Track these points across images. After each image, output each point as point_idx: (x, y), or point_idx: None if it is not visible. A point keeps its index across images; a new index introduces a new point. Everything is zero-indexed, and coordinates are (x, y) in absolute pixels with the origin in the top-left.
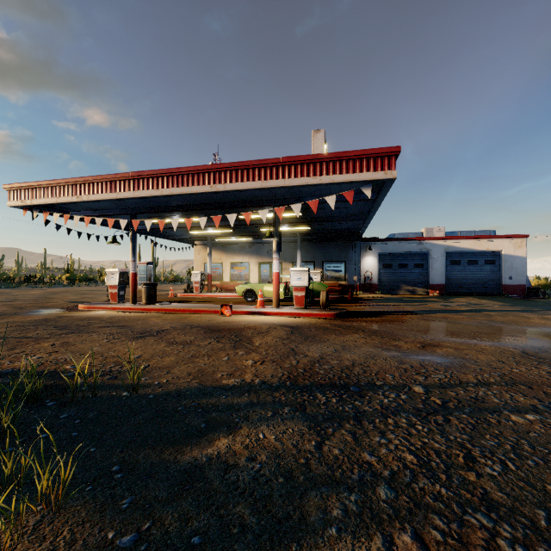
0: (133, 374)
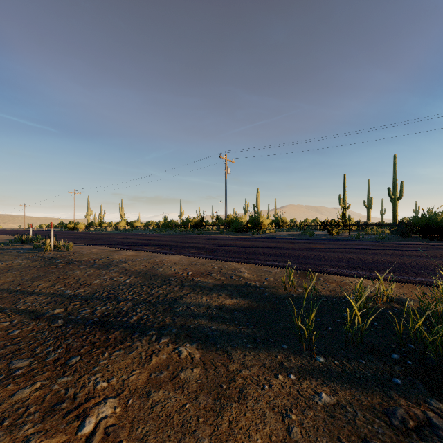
0: (308, 327)
